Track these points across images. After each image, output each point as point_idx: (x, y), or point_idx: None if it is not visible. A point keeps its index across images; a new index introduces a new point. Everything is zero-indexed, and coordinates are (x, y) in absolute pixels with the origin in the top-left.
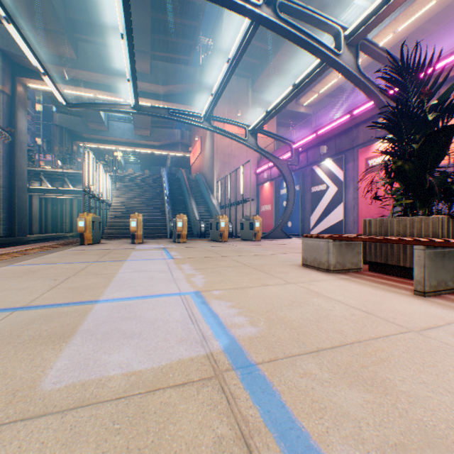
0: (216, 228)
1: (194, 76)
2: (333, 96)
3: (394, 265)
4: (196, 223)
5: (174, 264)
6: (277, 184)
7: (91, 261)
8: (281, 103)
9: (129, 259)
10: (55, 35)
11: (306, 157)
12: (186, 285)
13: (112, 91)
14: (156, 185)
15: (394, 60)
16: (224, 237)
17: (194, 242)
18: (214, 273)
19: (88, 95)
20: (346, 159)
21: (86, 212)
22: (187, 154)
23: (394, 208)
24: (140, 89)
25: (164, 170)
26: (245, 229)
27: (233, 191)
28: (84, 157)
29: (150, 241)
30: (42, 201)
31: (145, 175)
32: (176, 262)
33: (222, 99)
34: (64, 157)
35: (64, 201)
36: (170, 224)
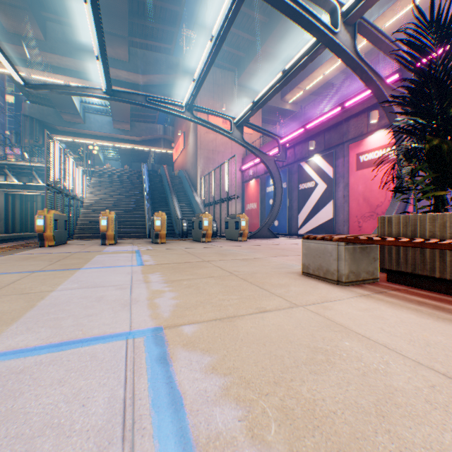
0: (198, 227)
1: (177, 67)
2: (318, 94)
3: (424, 276)
4: (177, 221)
5: (141, 274)
6: (263, 182)
7: (32, 270)
8: (270, 92)
9: (85, 267)
10: (18, 10)
11: (293, 153)
12: (145, 314)
13: (86, 79)
14: (135, 181)
15: (422, 13)
16: (207, 237)
17: (175, 242)
18: (190, 288)
19: (59, 82)
20: (336, 155)
21: (47, 209)
22: (170, 151)
23: (392, 206)
24: (118, 78)
25: (144, 166)
26: (231, 228)
27: (218, 188)
28: (46, 146)
29: (124, 242)
30: (8, 197)
31: (123, 171)
32: (144, 271)
33: (206, 92)
34: (33, 149)
35: (35, 197)
36: (149, 223)
